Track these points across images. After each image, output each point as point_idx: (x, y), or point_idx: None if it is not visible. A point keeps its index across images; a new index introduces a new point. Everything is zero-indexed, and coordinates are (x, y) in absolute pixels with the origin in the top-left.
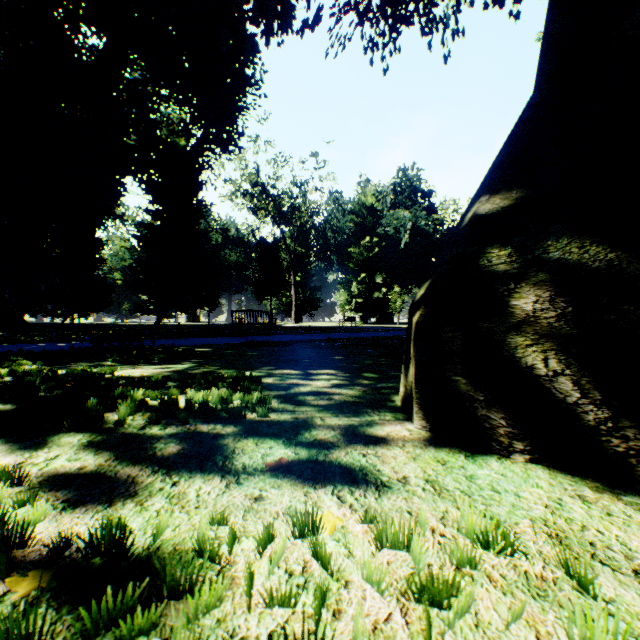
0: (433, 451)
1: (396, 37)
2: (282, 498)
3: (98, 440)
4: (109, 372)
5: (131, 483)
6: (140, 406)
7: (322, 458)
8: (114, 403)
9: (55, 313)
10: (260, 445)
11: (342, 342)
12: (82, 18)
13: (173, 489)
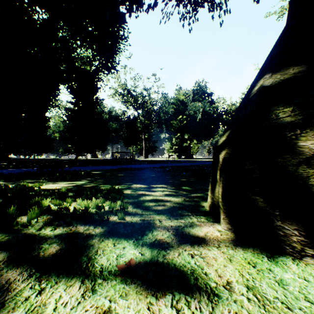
0: (242, 252)
1: (195, 13)
2: (128, 313)
3: (4, 240)
4: (38, 186)
5: (4, 291)
6: (46, 210)
7: (161, 259)
8: (29, 208)
9: (25, 153)
10: (116, 245)
11: (168, 168)
12: (36, 3)
13: (36, 299)
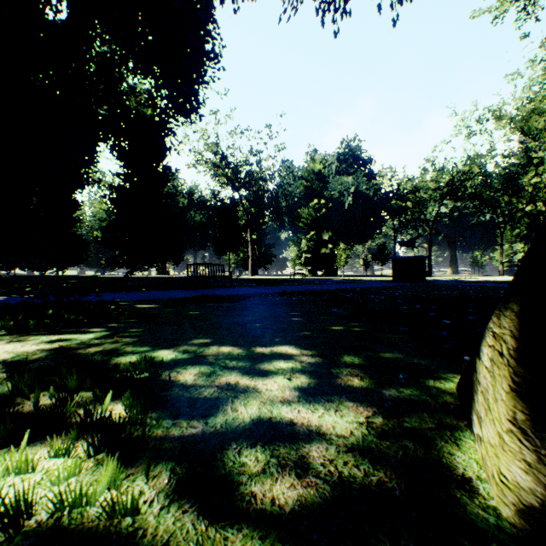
0: None
1: (346, 2)
2: None
3: None
4: None
5: None
6: None
7: None
8: None
9: (35, 267)
10: None
11: (297, 296)
12: None
13: None
